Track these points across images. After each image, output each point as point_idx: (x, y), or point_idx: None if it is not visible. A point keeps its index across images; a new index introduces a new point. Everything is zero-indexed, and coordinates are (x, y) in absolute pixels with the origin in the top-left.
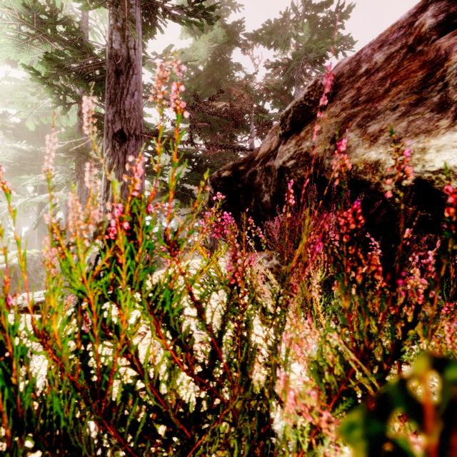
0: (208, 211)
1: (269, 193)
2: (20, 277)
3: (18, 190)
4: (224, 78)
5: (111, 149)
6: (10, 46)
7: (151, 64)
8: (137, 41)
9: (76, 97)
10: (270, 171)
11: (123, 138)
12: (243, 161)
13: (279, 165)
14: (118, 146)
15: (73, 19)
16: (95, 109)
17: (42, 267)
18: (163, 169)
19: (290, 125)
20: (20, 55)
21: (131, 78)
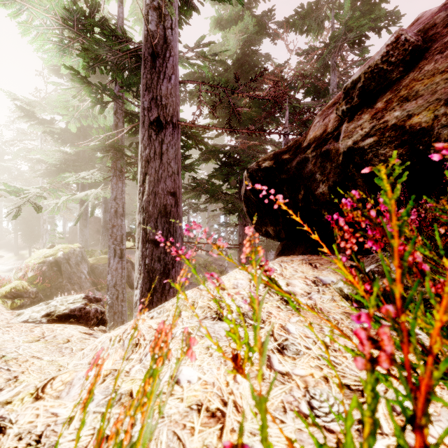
0: (347, 196)
1: (327, 182)
2: (64, 269)
3: (62, 188)
4: (253, 71)
5: (147, 139)
6: (54, 51)
7: (183, 59)
8: (174, 20)
9: (112, 95)
10: (330, 155)
11: (159, 126)
12: (287, 149)
13: (347, 146)
14: (155, 136)
15: (110, 22)
16: (129, 108)
17: (83, 260)
18: (195, 164)
19: (359, 97)
20: (62, 59)
21: (167, 61)
